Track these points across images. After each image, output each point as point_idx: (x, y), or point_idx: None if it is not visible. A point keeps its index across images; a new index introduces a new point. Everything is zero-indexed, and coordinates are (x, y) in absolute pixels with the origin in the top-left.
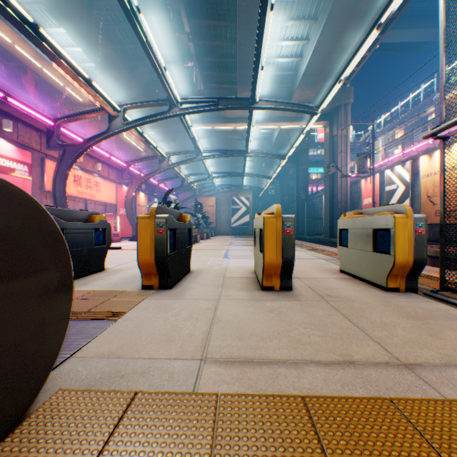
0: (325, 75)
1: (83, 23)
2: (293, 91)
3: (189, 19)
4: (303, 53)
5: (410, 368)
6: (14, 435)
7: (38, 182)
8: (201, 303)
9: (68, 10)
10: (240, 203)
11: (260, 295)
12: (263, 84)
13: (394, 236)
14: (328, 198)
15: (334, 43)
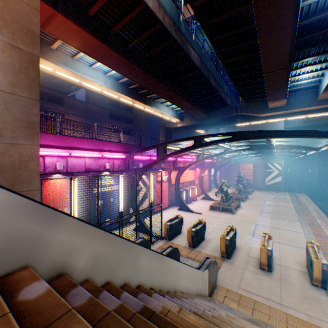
0: None
1: (182, 102)
2: (317, 94)
3: (233, 83)
4: (323, 74)
5: (280, 304)
6: (215, 288)
7: (169, 181)
8: (239, 269)
9: (176, 100)
10: (272, 168)
11: (258, 271)
12: (290, 93)
13: (312, 266)
14: None
15: None
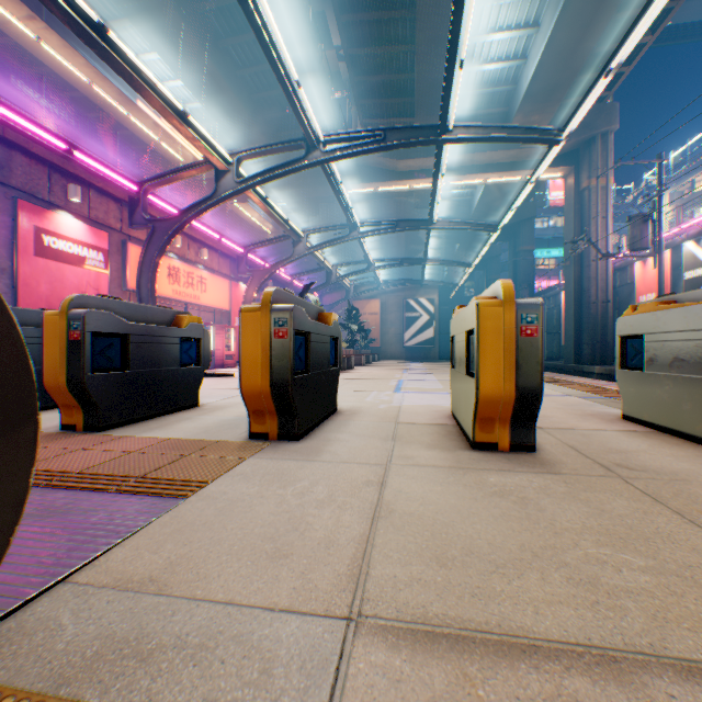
0: (567, 84)
1: (182, 39)
2: (509, 119)
3: (338, 15)
4: (527, 51)
5: None
6: None
7: (118, 277)
8: (353, 470)
9: (160, 22)
10: (418, 309)
11: (470, 460)
12: (458, 112)
13: None
14: (571, 296)
15: (586, 23)
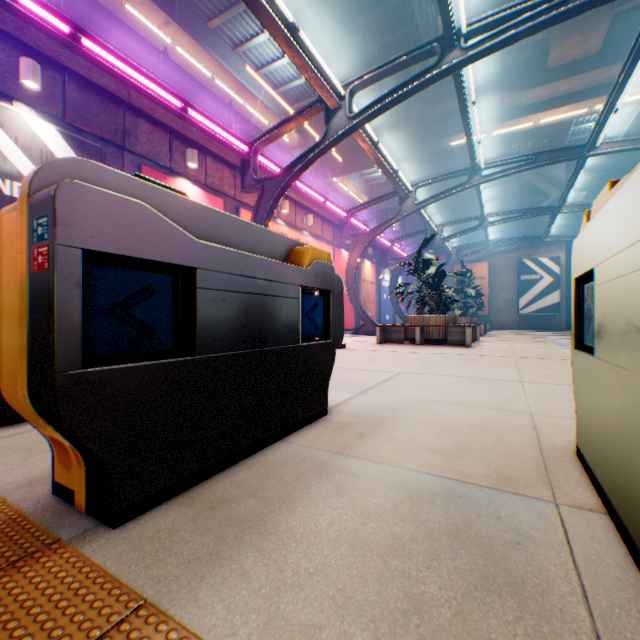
0: None
1: (289, 2)
2: None
3: None
4: None
5: None
6: None
7: None
8: None
9: None
10: (537, 270)
11: None
12: (615, 6)
13: None
14: None
15: None
